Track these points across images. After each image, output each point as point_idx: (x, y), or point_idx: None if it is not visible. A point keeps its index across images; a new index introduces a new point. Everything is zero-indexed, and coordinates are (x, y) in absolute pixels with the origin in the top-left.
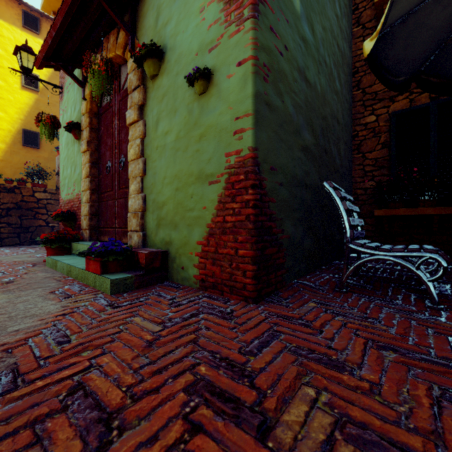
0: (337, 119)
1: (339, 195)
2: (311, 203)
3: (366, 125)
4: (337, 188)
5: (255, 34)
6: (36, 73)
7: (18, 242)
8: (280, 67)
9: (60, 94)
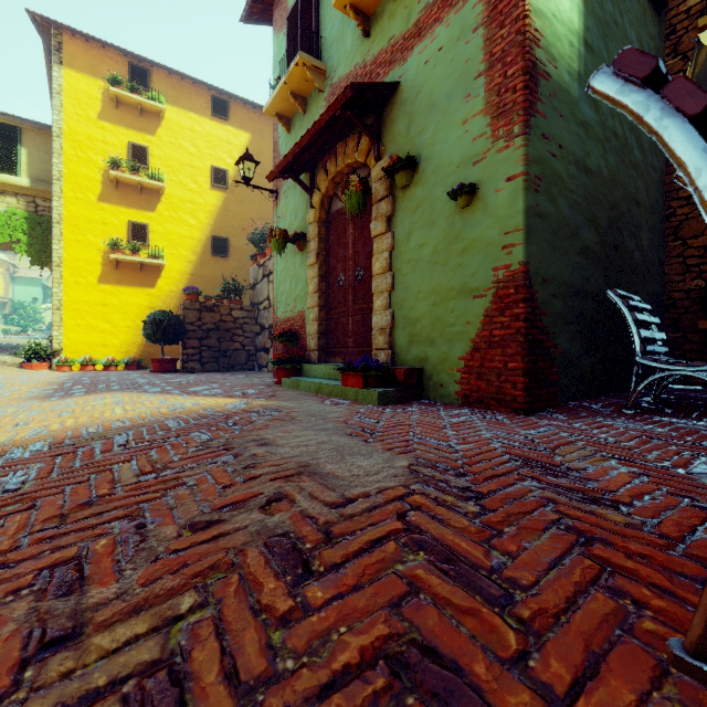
0: (637, 200)
1: (626, 305)
2: (593, 314)
3: (688, 199)
4: (625, 296)
5: (526, 151)
6: (224, 167)
7: (216, 368)
8: (552, 171)
9: (275, 199)
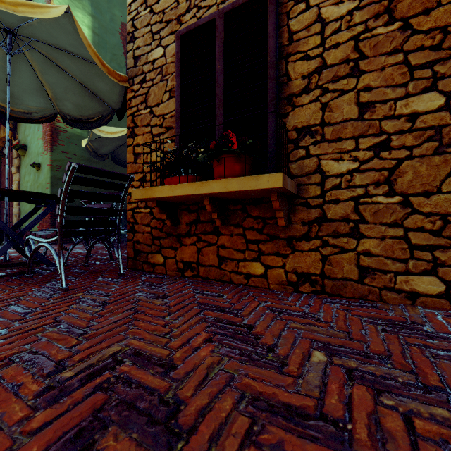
0: None
1: None
2: None
3: None
4: None
5: (51, 157)
6: None
7: None
8: None
9: None
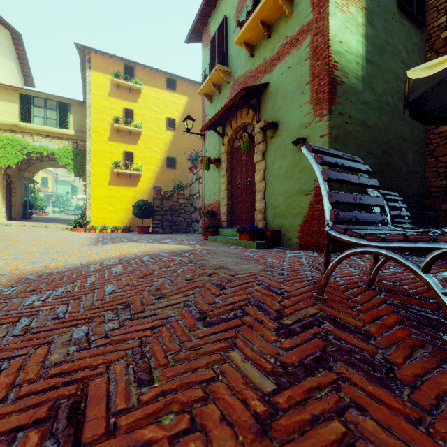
0: (404, 138)
1: (384, 198)
2: None
3: (439, 134)
4: (384, 193)
5: (329, 123)
6: (174, 117)
7: (170, 231)
8: (345, 130)
9: (203, 139)
